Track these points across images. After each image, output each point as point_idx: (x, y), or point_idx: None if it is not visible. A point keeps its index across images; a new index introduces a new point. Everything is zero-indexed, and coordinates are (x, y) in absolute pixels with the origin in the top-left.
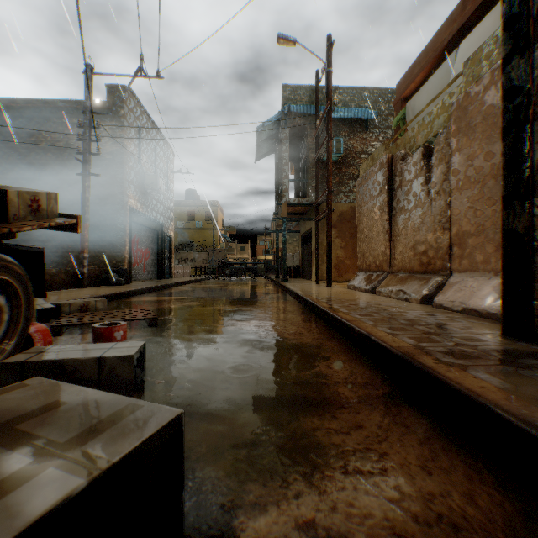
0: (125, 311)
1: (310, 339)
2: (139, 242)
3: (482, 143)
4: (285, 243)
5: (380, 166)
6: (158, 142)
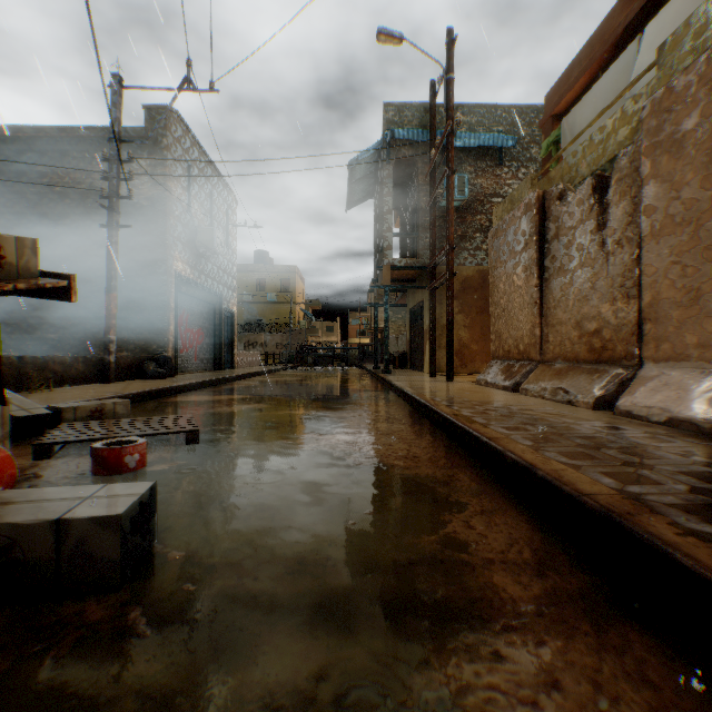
0: (154, 419)
1: (431, 467)
2: (189, 320)
3: (697, 162)
4: (387, 320)
5: (525, 209)
6: (215, 185)
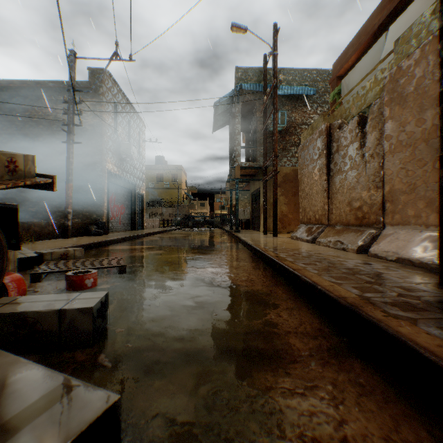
0: (99, 259)
1: (260, 286)
2: (116, 199)
3: (414, 110)
4: (237, 200)
5: (319, 134)
6: (132, 116)
